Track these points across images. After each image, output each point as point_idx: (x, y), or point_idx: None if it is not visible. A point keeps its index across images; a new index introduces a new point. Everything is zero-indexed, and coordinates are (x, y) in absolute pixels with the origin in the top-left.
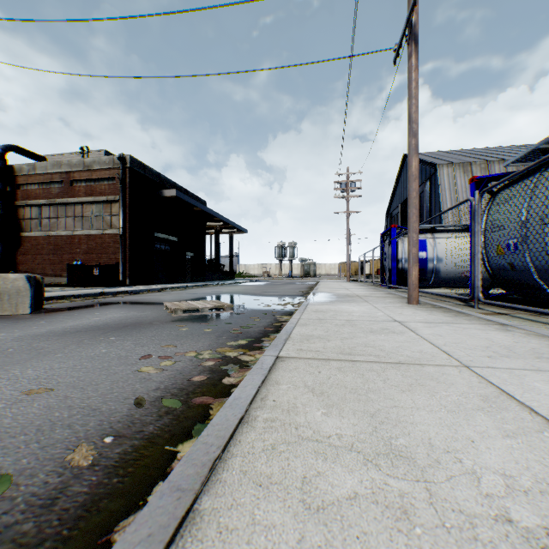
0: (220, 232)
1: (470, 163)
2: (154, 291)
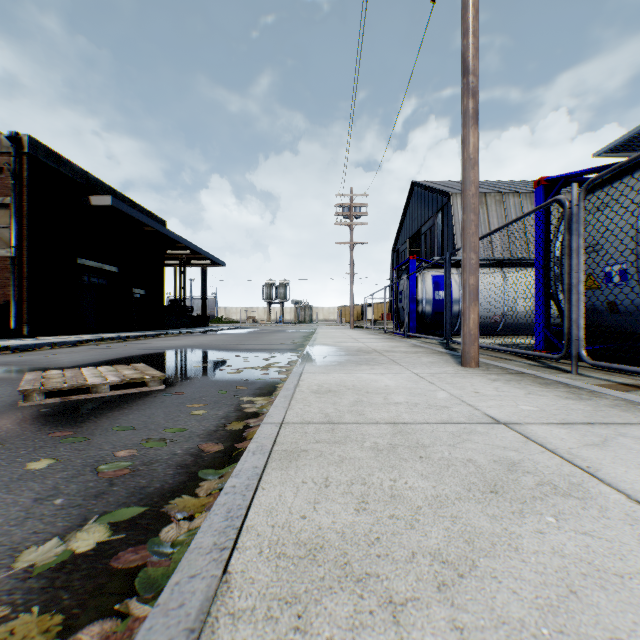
0: (187, 264)
1: (485, 194)
2: (66, 345)
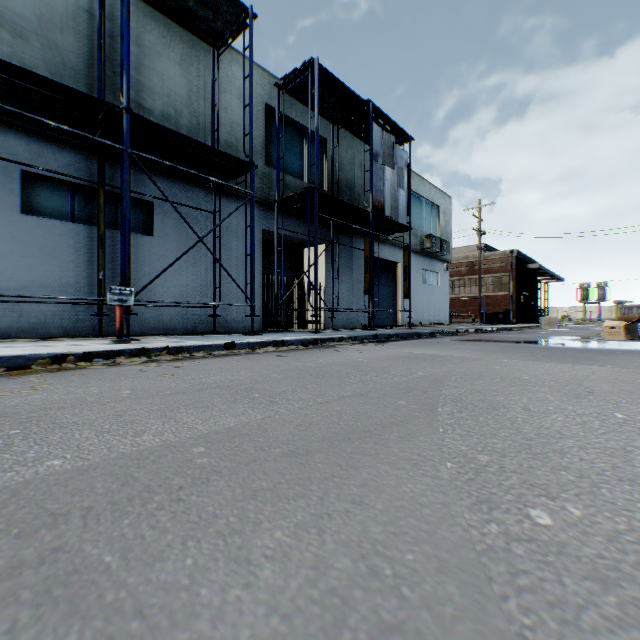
0: None
1: None
2: None
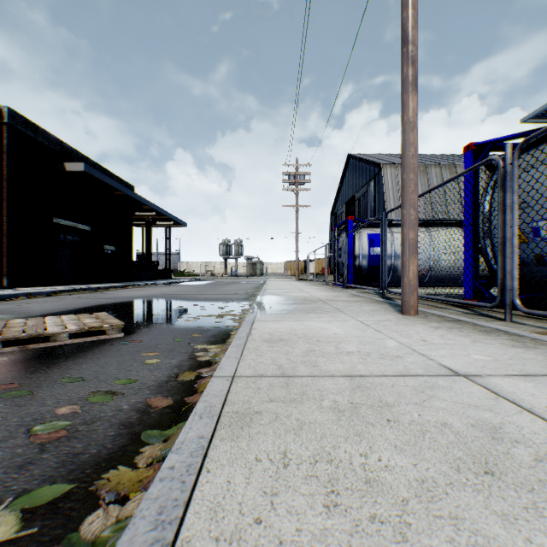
0: (154, 224)
1: None
2: (41, 295)
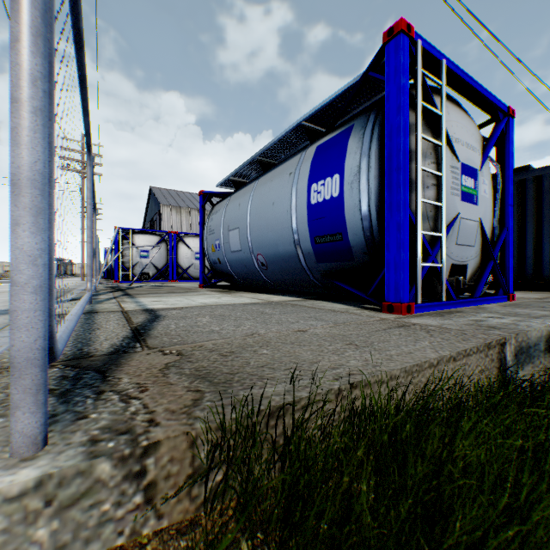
0: None
1: (181, 207)
2: None
